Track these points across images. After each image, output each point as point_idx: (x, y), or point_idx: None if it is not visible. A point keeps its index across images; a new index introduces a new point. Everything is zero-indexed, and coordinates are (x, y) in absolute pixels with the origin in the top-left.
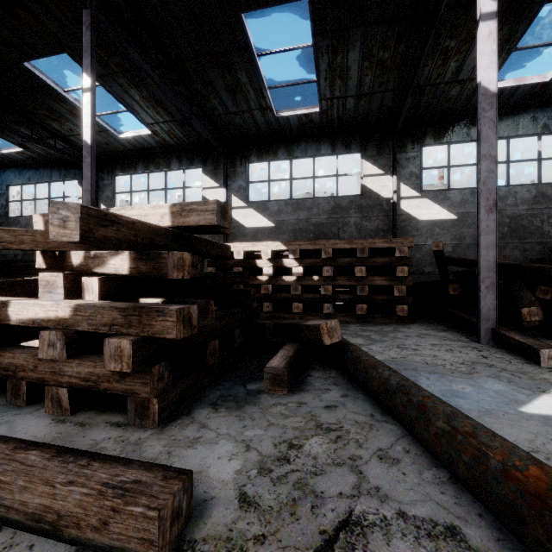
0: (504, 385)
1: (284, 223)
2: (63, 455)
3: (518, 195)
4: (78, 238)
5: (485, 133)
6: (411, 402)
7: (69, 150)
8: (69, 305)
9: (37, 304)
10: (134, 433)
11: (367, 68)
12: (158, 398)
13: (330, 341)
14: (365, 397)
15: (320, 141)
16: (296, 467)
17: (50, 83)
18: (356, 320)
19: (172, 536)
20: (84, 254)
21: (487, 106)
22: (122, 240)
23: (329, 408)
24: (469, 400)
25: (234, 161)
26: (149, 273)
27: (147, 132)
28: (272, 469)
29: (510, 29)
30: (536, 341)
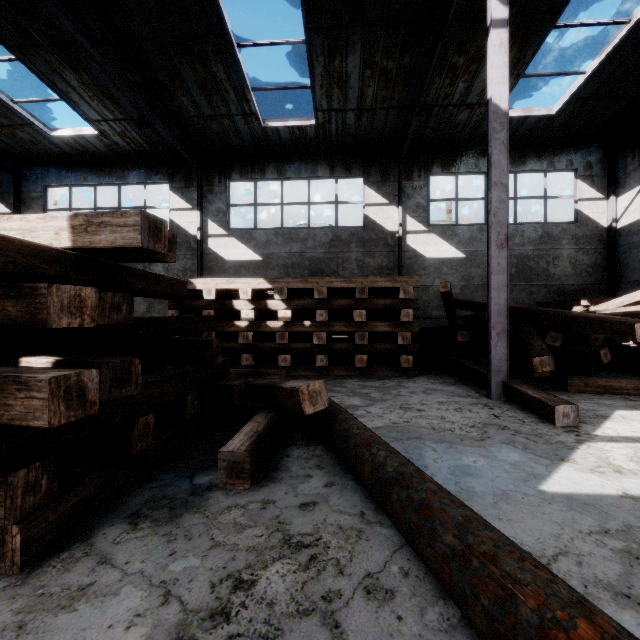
0: (520, 453)
1: (273, 257)
2: None
3: (525, 234)
4: None
5: (496, 157)
6: (412, 501)
7: None
8: None
9: None
10: None
11: (370, 78)
12: (21, 523)
13: (313, 409)
14: (356, 484)
15: (316, 161)
16: (237, 630)
17: None
18: (355, 374)
19: None
20: None
21: (498, 126)
22: None
23: (306, 507)
24: (483, 479)
25: (211, 178)
26: (21, 319)
27: (92, 131)
28: (196, 639)
29: (518, 52)
30: (549, 396)
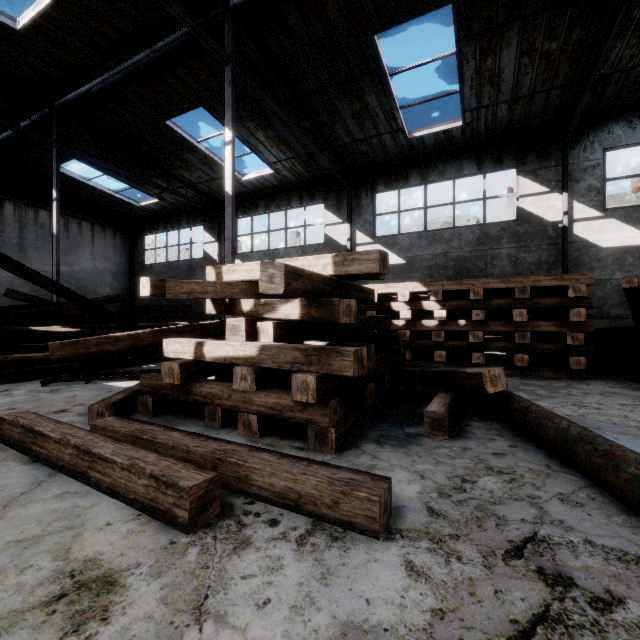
0: None
1: (416, 259)
2: (287, 458)
3: None
4: (282, 291)
5: None
6: (597, 450)
7: (196, 197)
8: (256, 346)
9: (228, 345)
10: (317, 456)
11: (527, 66)
12: (335, 428)
13: (494, 389)
14: (537, 449)
15: (462, 160)
16: (473, 496)
17: (186, 136)
18: (514, 373)
19: (384, 522)
20: (254, 301)
21: None
22: (305, 290)
23: (497, 455)
24: None
25: (358, 193)
26: (320, 319)
27: (269, 171)
28: (450, 494)
29: None
30: None
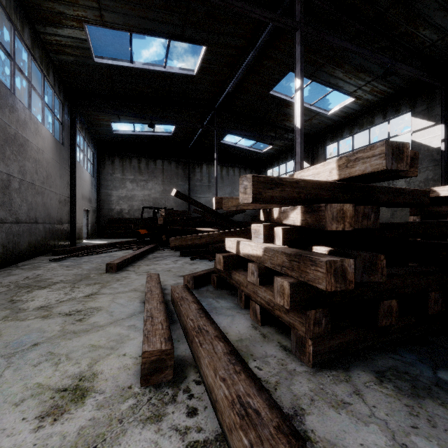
0: None
1: None
2: (231, 355)
3: None
4: (251, 200)
5: None
6: None
7: None
8: (261, 247)
9: (249, 245)
10: (293, 362)
11: None
12: (312, 340)
13: None
14: None
15: None
16: None
17: (283, 97)
18: None
19: None
20: (278, 210)
21: None
22: (286, 198)
23: None
24: None
25: None
26: (312, 225)
27: (351, 100)
28: None
29: None
30: None
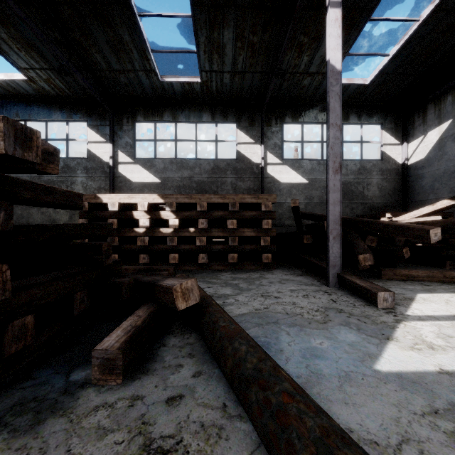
0: (355, 334)
1: (169, 180)
2: None
3: (349, 167)
4: None
5: (332, 104)
6: (269, 404)
7: None
8: None
9: None
10: None
11: (240, 48)
12: None
13: (185, 304)
14: (221, 372)
15: (202, 110)
16: None
17: None
18: (229, 268)
19: None
20: None
21: (334, 81)
22: None
23: (172, 402)
24: (328, 361)
25: (120, 119)
26: None
27: (22, 77)
28: None
29: (345, 36)
30: (372, 285)
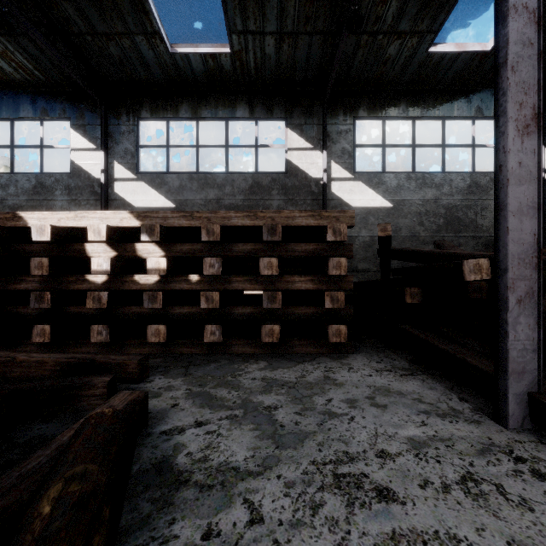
0: None
1: (187, 204)
2: None
3: (454, 183)
4: None
5: None
6: None
7: None
8: None
9: None
10: None
11: None
12: None
13: None
14: None
15: (235, 100)
16: None
17: None
18: (263, 351)
19: None
20: None
21: None
22: None
23: None
24: None
25: (117, 115)
26: None
27: None
28: None
29: None
30: None
